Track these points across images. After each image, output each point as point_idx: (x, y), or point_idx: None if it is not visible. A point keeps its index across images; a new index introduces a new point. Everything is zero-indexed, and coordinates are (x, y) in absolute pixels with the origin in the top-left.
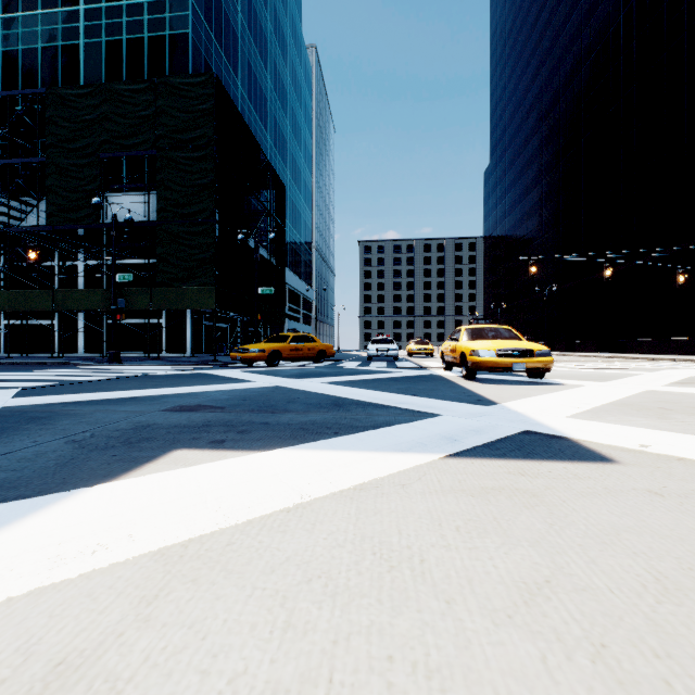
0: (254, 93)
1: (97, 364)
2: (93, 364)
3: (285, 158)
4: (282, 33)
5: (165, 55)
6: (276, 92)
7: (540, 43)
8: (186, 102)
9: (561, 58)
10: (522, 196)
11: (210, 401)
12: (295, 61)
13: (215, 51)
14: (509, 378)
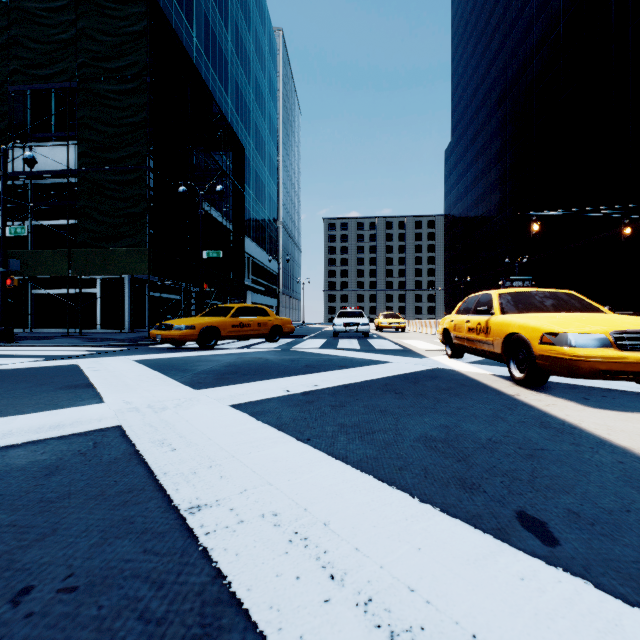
0: (212, 51)
1: None
2: None
3: (247, 126)
4: None
5: None
6: (238, 56)
7: (504, 17)
8: (113, 23)
9: (528, 28)
10: (485, 170)
11: None
12: (259, 30)
13: None
14: (601, 383)
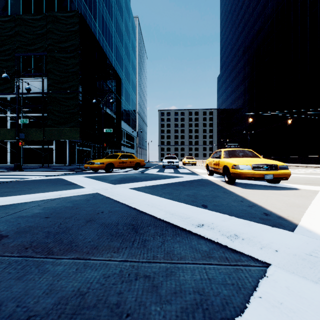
0: (105, 32)
1: (6, 171)
2: (4, 171)
3: (121, 66)
4: (120, 4)
5: (55, 5)
6: (117, 33)
7: (244, 16)
8: (63, 26)
9: (255, 22)
10: (236, 88)
11: (10, 220)
12: (127, 20)
13: (83, 6)
14: (255, 182)
